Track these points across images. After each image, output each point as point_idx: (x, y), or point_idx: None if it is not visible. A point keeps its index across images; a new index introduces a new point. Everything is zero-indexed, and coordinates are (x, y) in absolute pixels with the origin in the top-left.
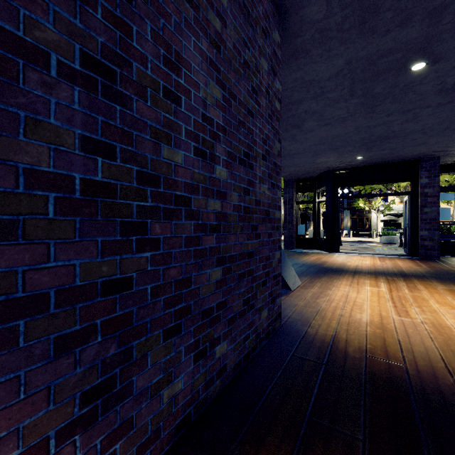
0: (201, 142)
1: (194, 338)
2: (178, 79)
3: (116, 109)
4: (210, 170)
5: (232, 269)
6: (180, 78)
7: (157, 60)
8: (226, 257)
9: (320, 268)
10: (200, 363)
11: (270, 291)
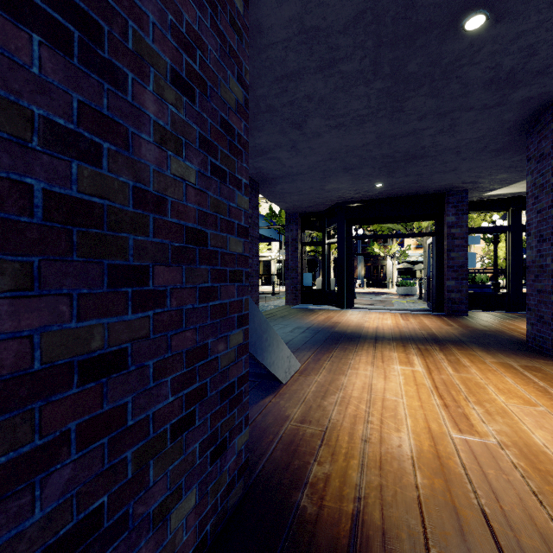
0: None
1: None
2: None
3: None
4: None
5: None
6: None
7: None
8: None
9: (330, 333)
10: None
11: (209, 433)
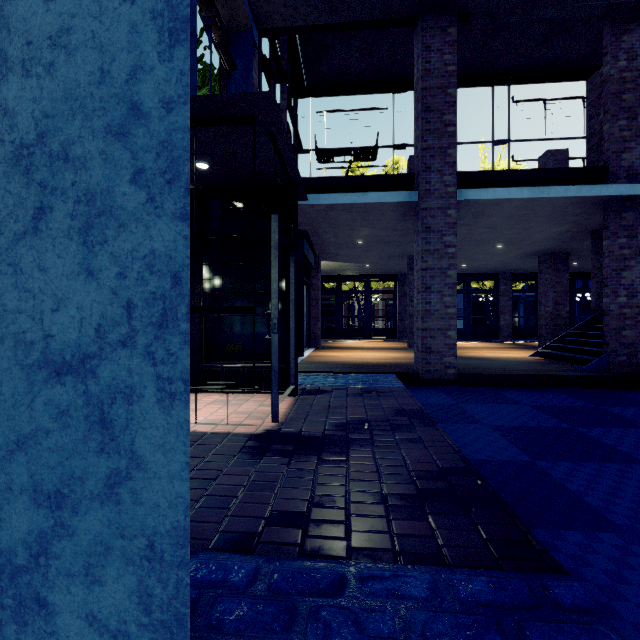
0: None
1: None
2: None
3: None
4: None
5: None
6: None
7: None
8: None
9: None
10: None
11: None
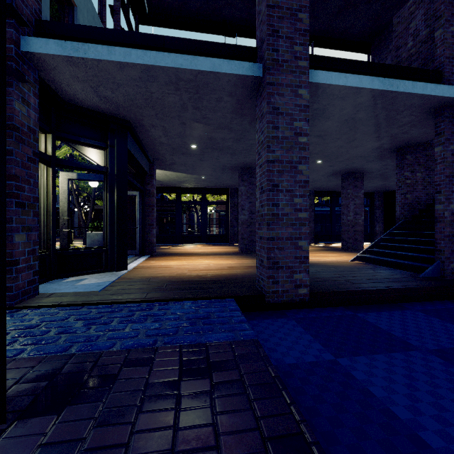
0: None
1: None
2: None
3: None
4: None
5: None
6: None
7: None
8: None
9: None
10: None
11: None
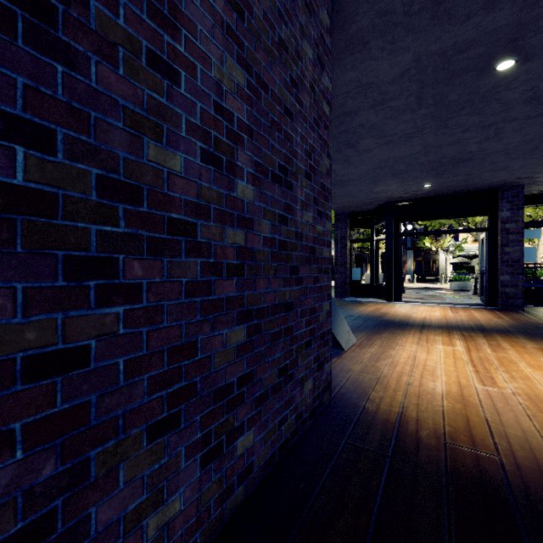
0: (213, 143)
1: (201, 432)
2: (175, 43)
3: (55, 70)
4: (227, 186)
5: (262, 328)
6: (177, 43)
7: (136, 6)
8: (252, 310)
9: (379, 321)
10: (211, 467)
11: (316, 354)
